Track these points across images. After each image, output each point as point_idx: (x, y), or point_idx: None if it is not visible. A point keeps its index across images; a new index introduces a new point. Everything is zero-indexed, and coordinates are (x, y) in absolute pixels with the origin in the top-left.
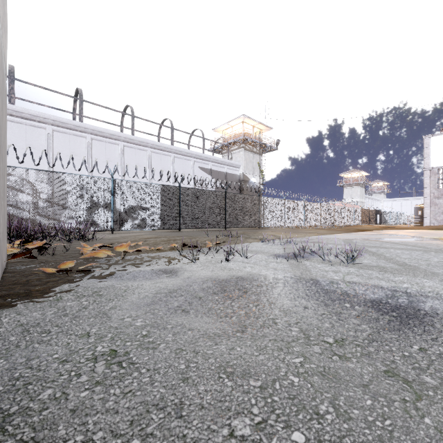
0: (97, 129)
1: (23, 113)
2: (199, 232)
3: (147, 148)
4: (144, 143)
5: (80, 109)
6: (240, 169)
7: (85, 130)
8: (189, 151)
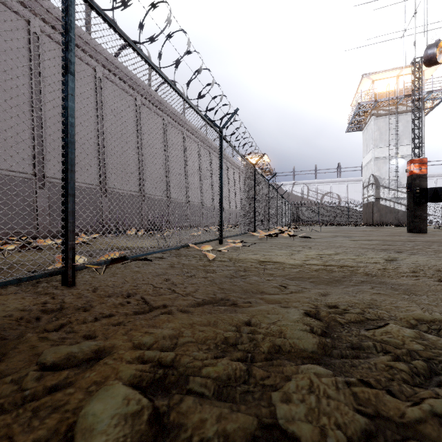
0: None
1: None
2: None
3: (434, 177)
4: (431, 175)
5: None
6: None
7: None
8: None
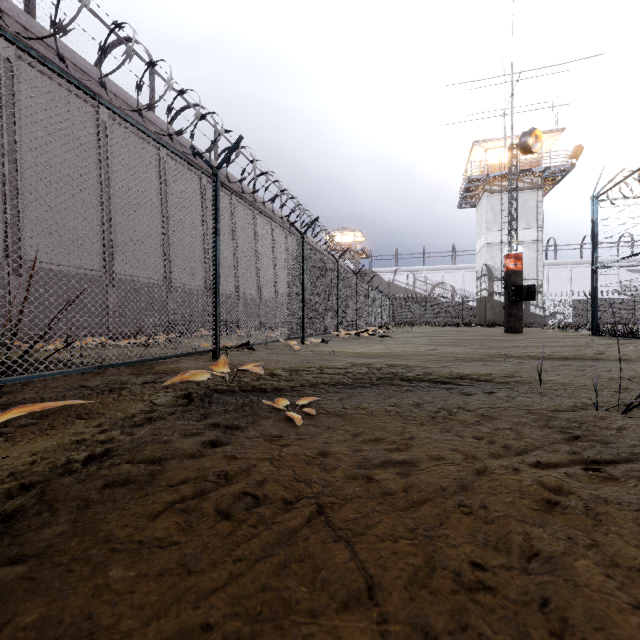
0: None
1: None
2: None
3: (567, 265)
4: (564, 263)
5: None
6: None
7: None
8: (612, 258)
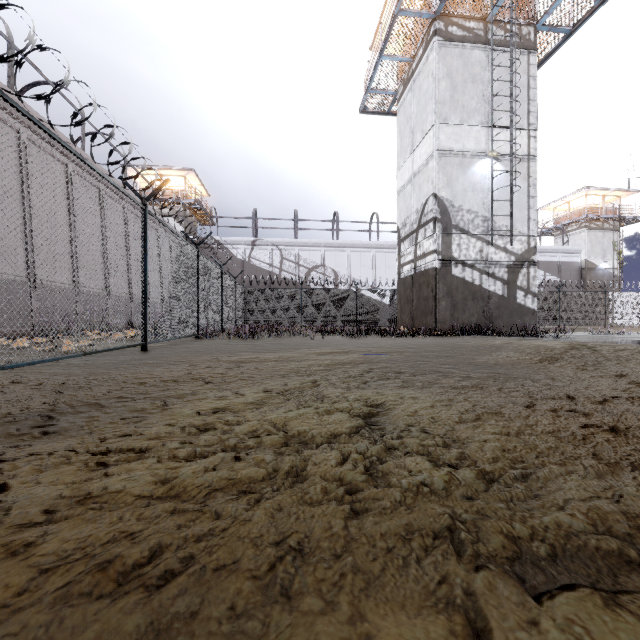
0: None
1: (385, 245)
2: None
3: None
4: None
5: None
6: (581, 255)
7: None
8: None
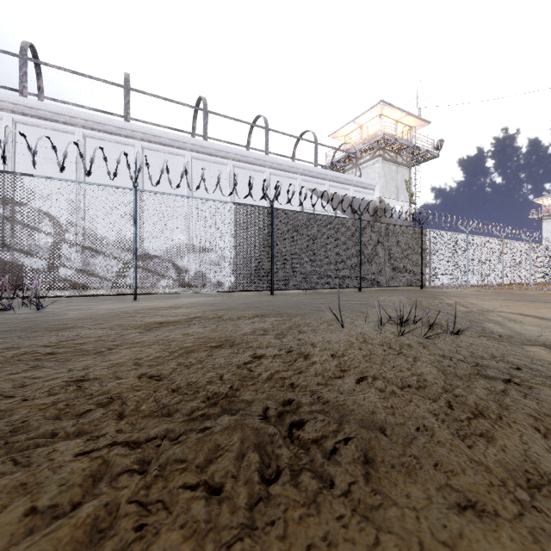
0: (151, 132)
1: (40, 109)
2: (310, 300)
3: (228, 160)
4: (222, 153)
5: (126, 101)
6: (375, 192)
7: (132, 134)
8: (293, 163)
